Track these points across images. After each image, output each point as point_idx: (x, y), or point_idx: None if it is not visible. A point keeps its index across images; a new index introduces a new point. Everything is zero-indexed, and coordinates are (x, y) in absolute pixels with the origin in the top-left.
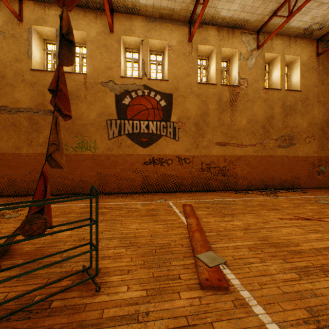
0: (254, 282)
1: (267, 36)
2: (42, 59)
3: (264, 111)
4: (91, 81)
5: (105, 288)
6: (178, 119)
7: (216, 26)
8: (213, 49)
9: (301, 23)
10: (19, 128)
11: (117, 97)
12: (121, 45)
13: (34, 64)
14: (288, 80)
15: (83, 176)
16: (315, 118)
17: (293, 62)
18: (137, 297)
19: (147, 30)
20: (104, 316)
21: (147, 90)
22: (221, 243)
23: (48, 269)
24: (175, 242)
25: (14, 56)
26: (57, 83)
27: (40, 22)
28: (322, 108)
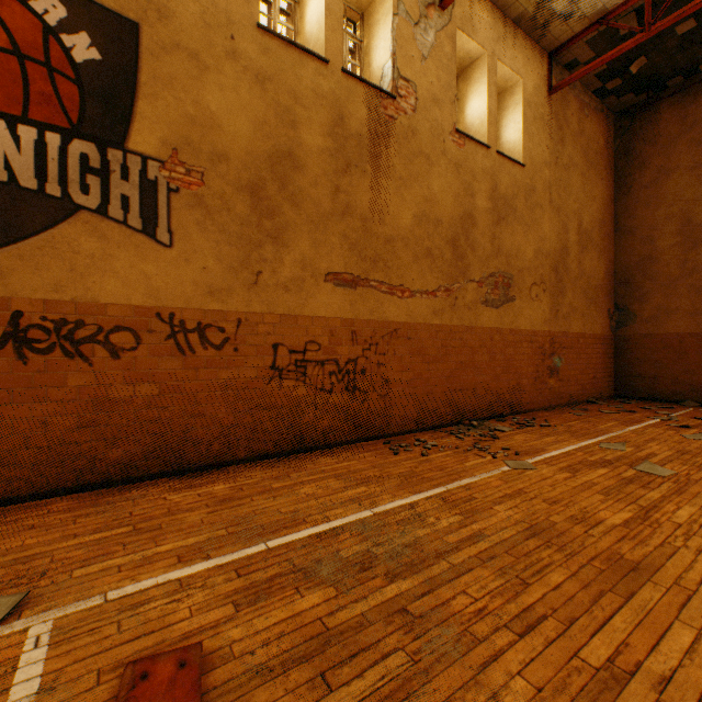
0: None
1: None
2: None
3: (455, 196)
4: None
5: None
6: (171, 149)
7: None
8: None
9: None
10: None
11: None
12: None
13: None
14: None
15: None
16: (546, 240)
17: (507, 92)
18: None
19: None
20: None
21: None
22: None
23: None
24: None
25: None
26: None
27: None
28: (556, 219)
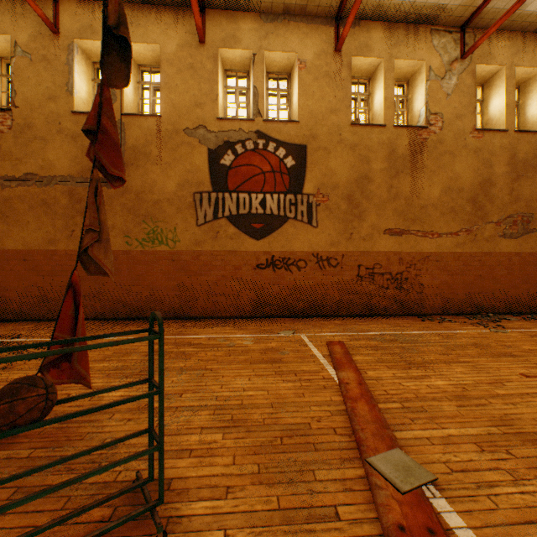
0: None
1: (480, 34)
2: (91, 95)
3: (474, 171)
4: (168, 128)
5: (176, 533)
6: (317, 189)
7: (384, 23)
8: (379, 64)
9: None
10: (54, 209)
11: (212, 153)
12: (217, 64)
13: (78, 103)
14: (519, 114)
15: (155, 287)
16: None
17: (530, 80)
18: None
19: (262, 36)
20: None
21: (262, 140)
22: (414, 430)
23: (70, 475)
24: (320, 422)
25: (46, 91)
26: (99, 117)
27: (87, 34)
28: None
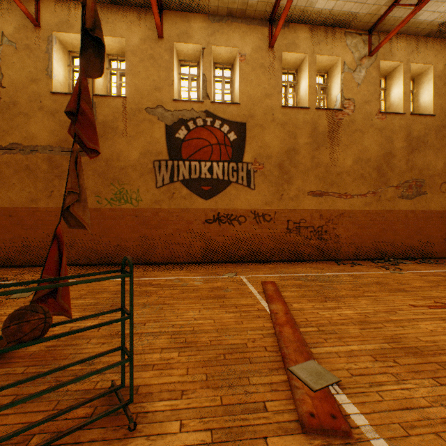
0: (392, 423)
1: (384, 36)
2: (67, 78)
3: (379, 145)
4: (132, 107)
5: (144, 423)
6: (254, 159)
7: (308, 25)
8: (304, 58)
9: (436, 16)
10: (36, 173)
11: (169, 129)
12: (173, 56)
13: (56, 85)
14: (414, 100)
15: (121, 239)
16: None
17: (422, 74)
18: (196, 444)
19: (210, 34)
20: None
21: (210, 118)
22: (326, 347)
23: None
24: (254, 342)
25: (28, 75)
26: (78, 101)
27: (64, 28)
28: None
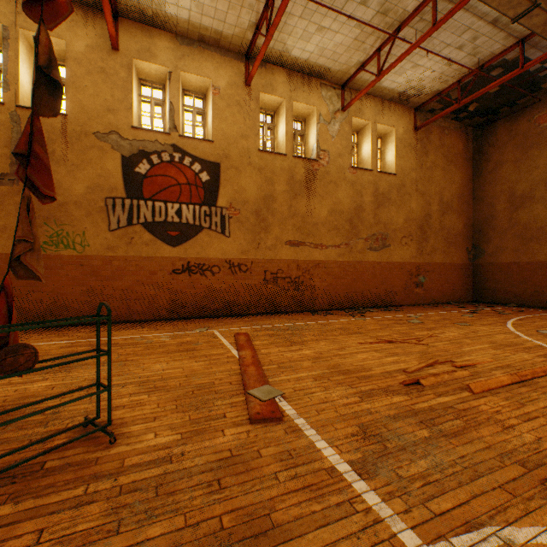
0: (312, 410)
1: (355, 94)
2: None
3: (351, 199)
4: (75, 128)
5: (122, 439)
6: (229, 203)
7: (286, 69)
8: (282, 102)
9: (395, 85)
10: None
11: (126, 160)
12: (132, 74)
13: None
14: (381, 158)
15: (60, 293)
16: (413, 212)
17: (388, 134)
18: (169, 441)
19: (178, 57)
20: (126, 465)
21: (178, 154)
22: (282, 376)
23: (25, 431)
24: (221, 380)
25: None
26: (30, 143)
27: None
28: (421, 199)
